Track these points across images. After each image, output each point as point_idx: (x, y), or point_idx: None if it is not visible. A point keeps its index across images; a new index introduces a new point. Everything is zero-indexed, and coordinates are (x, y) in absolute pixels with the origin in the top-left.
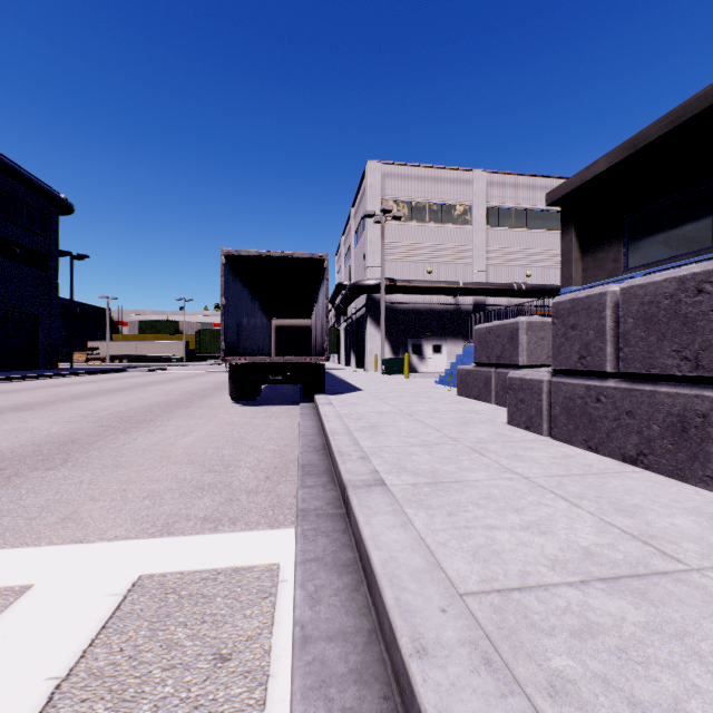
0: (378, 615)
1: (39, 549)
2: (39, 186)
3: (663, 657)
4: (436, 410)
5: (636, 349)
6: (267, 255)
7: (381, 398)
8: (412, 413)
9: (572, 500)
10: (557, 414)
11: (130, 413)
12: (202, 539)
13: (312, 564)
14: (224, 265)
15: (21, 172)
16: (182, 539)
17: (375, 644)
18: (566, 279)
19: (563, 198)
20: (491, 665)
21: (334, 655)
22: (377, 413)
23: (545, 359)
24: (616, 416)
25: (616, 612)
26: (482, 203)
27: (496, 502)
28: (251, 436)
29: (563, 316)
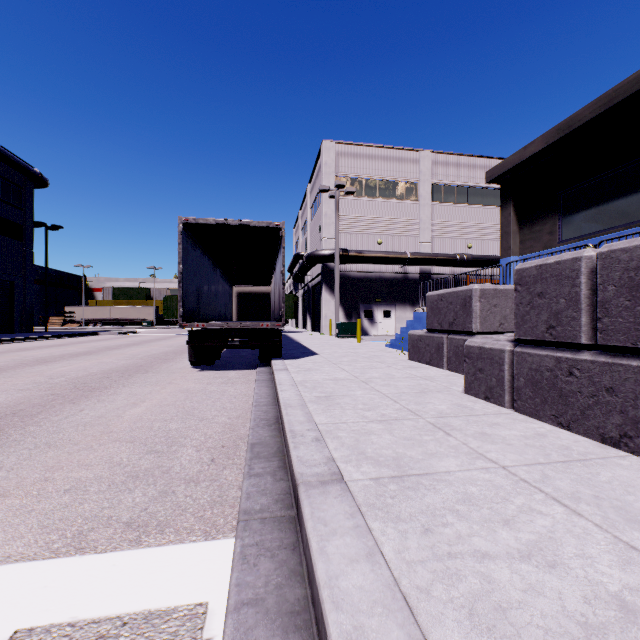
0: None
1: None
2: (14, 160)
3: None
4: (390, 376)
5: (619, 319)
6: (225, 223)
7: (336, 363)
8: (367, 381)
9: (567, 504)
10: (521, 386)
11: (87, 380)
12: (116, 559)
13: (248, 611)
14: (182, 233)
15: None
16: (90, 560)
17: None
18: (505, 250)
19: (502, 176)
20: None
21: None
22: (332, 381)
23: (497, 326)
24: (593, 392)
25: None
26: (428, 180)
27: (478, 509)
28: (203, 405)
29: (528, 284)
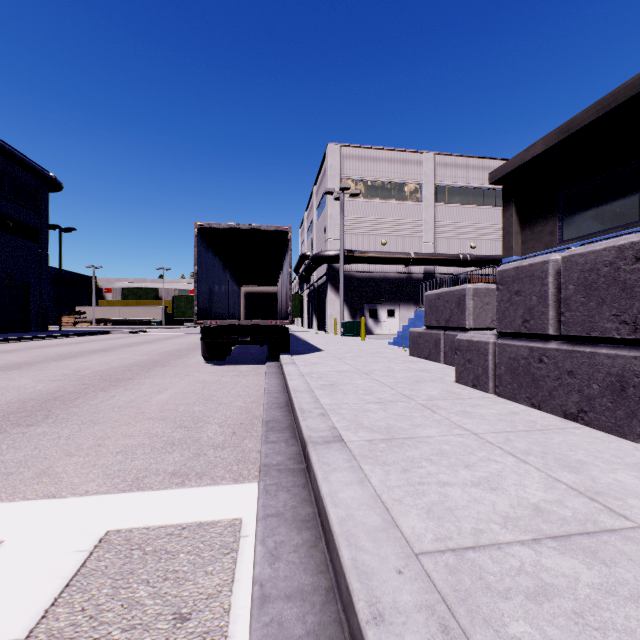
0: (335, 573)
1: (13, 505)
2: (30, 166)
3: (620, 622)
4: (390, 369)
5: (577, 313)
6: (236, 228)
7: (340, 358)
8: (368, 372)
9: (519, 456)
10: (502, 374)
11: (111, 372)
12: (169, 494)
13: (273, 519)
14: (197, 237)
15: (14, 152)
16: (150, 494)
17: (333, 603)
18: (507, 250)
19: (504, 177)
20: (449, 633)
21: (292, 616)
22: (336, 372)
23: (489, 322)
24: (558, 375)
25: (569, 572)
26: (432, 182)
27: (448, 458)
28: (220, 393)
29: (507, 283)
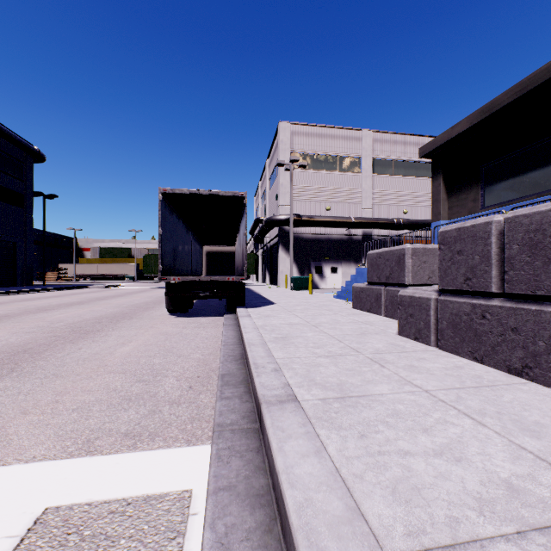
0: None
1: None
2: (16, 139)
3: None
4: (336, 322)
5: (521, 272)
6: (197, 193)
7: (291, 310)
8: (317, 325)
9: (475, 417)
10: (444, 328)
11: (82, 324)
12: (118, 459)
13: (224, 494)
14: (161, 201)
15: (1, 127)
16: (98, 460)
17: None
18: (435, 215)
19: (433, 152)
20: None
21: None
22: (287, 325)
23: (426, 279)
24: (501, 331)
25: None
26: (369, 155)
27: (404, 421)
28: (180, 345)
29: (449, 243)
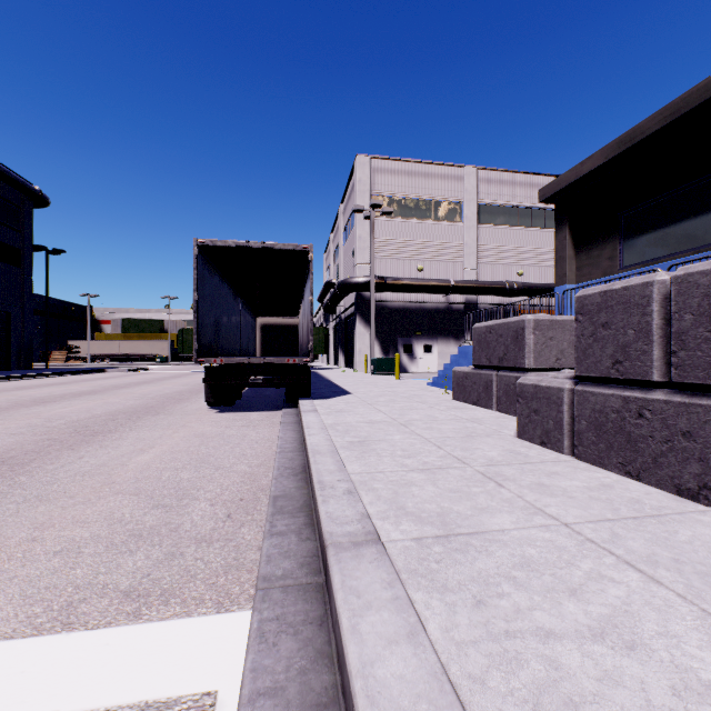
0: None
1: None
2: (10, 176)
3: None
4: (433, 419)
5: (698, 353)
6: (246, 246)
7: (371, 403)
8: (407, 423)
9: (643, 569)
10: (583, 430)
11: (89, 422)
12: (110, 637)
13: (265, 704)
14: (198, 257)
15: None
16: (79, 638)
17: None
18: (560, 277)
19: (556, 195)
20: None
21: None
22: (367, 423)
23: (554, 361)
24: (667, 436)
25: None
26: (474, 200)
27: (539, 576)
28: (220, 452)
29: (591, 313)
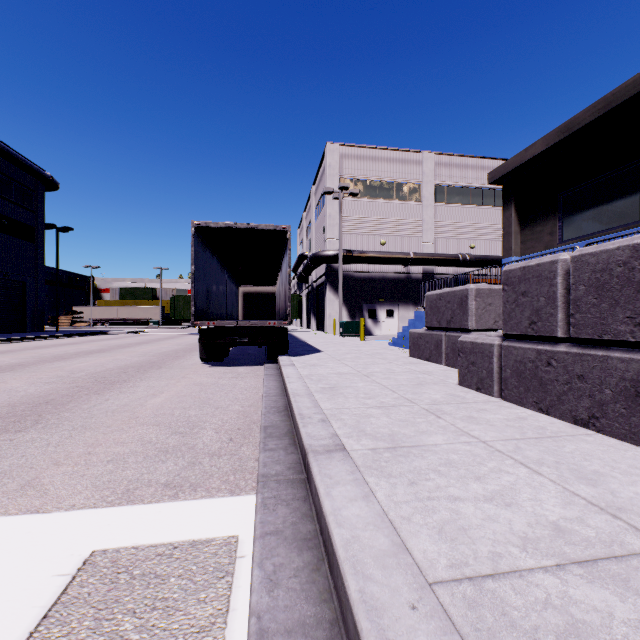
0: (340, 603)
1: None
2: (26, 164)
3: None
4: (391, 371)
5: (588, 315)
6: (234, 227)
7: (340, 359)
8: (369, 374)
9: (531, 467)
10: (508, 377)
11: (106, 374)
12: (161, 508)
13: (271, 538)
14: (194, 236)
15: (10, 151)
16: (140, 508)
17: (338, 639)
18: (506, 250)
19: (503, 177)
20: None
21: None
22: (336, 374)
23: (492, 323)
24: (567, 379)
25: (601, 606)
26: (431, 181)
27: (457, 469)
28: (217, 396)
29: (513, 284)
